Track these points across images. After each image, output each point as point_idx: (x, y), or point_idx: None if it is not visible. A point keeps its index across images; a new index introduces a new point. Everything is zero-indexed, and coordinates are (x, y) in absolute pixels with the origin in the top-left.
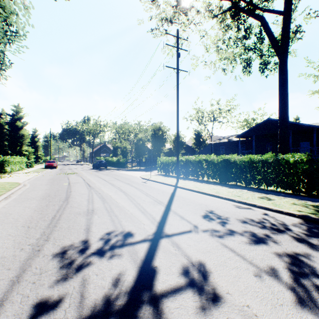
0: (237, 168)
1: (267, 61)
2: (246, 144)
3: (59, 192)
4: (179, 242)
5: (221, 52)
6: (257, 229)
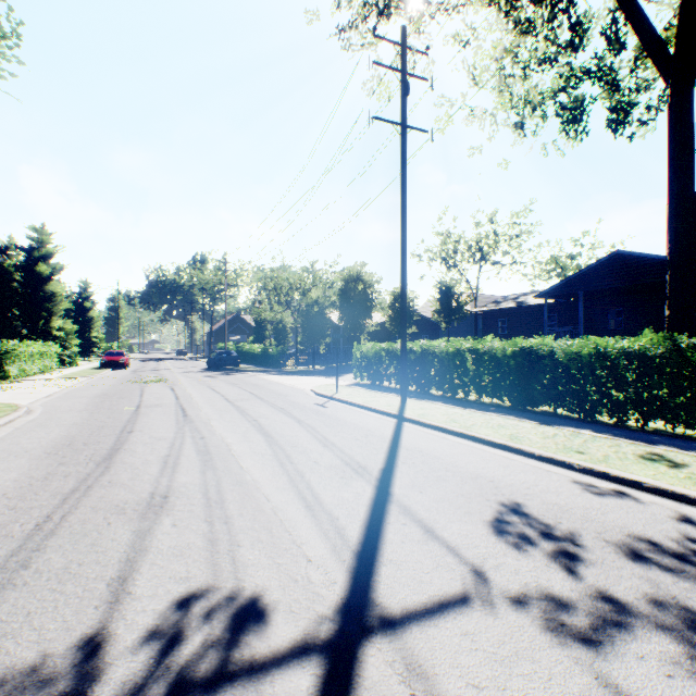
0: (557, 371)
1: (630, 102)
2: (561, 314)
3: (102, 432)
4: (433, 668)
5: (511, 84)
6: (695, 590)
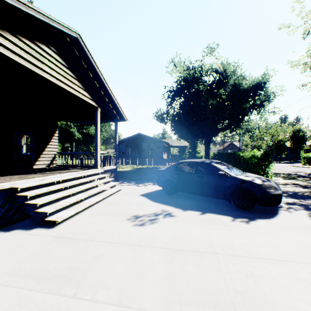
0: None
1: None
2: None
3: None
4: None
5: None
6: None
